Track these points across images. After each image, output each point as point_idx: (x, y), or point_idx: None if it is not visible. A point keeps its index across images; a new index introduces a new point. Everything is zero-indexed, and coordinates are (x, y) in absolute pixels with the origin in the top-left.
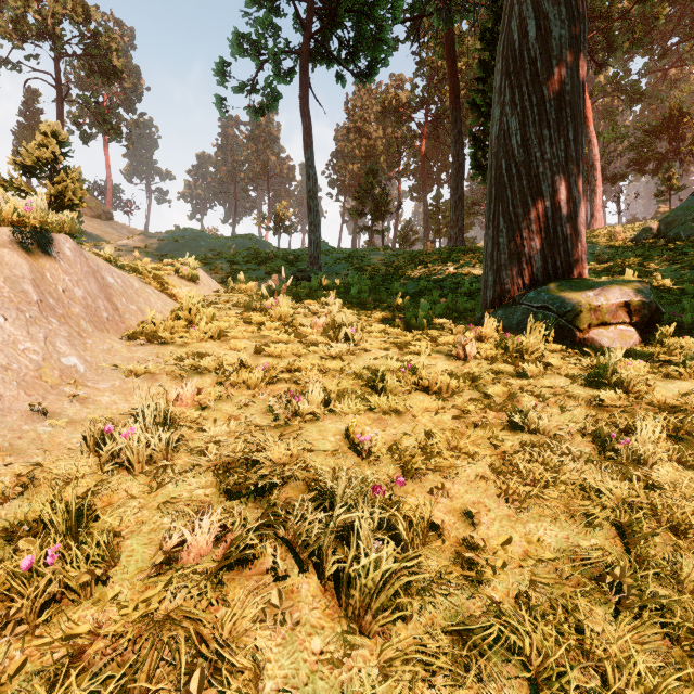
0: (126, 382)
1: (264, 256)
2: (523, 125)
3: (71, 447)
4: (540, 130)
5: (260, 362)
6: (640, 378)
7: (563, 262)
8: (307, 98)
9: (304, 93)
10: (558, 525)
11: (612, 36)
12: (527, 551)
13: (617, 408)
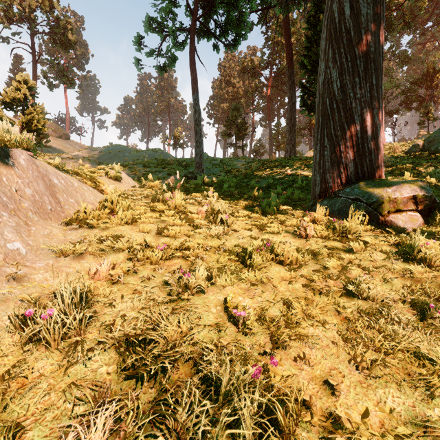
0: (58, 260)
1: (166, 162)
2: (341, 74)
3: (0, 324)
4: (353, 78)
5: (160, 241)
6: (439, 256)
7: (368, 168)
8: (194, 59)
9: (192, 56)
10: (403, 392)
11: (390, 21)
12: (383, 422)
13: (425, 278)
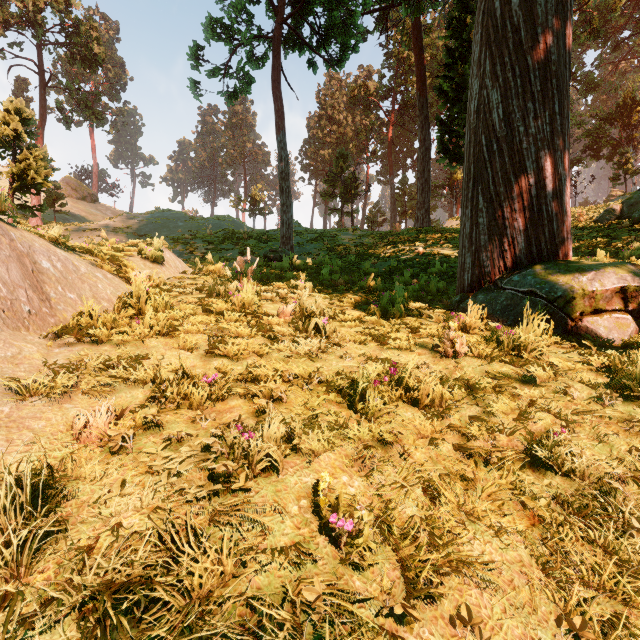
0: (20, 406)
1: (238, 236)
2: (505, 97)
3: None
4: (524, 103)
5: (212, 366)
6: None
7: (548, 244)
8: (279, 81)
9: (276, 77)
10: None
11: None
12: None
13: None
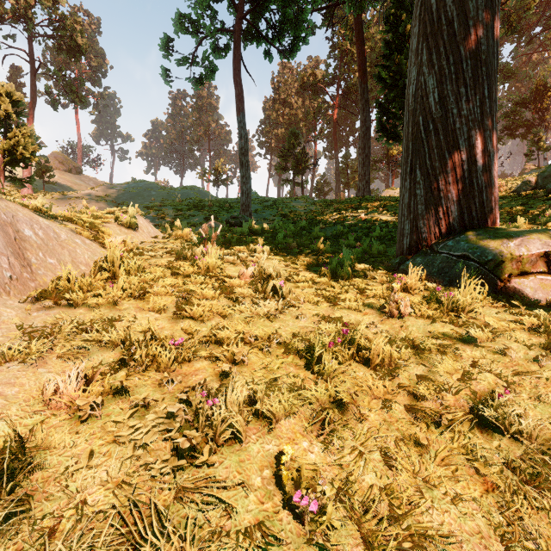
0: None
1: (203, 204)
2: (440, 83)
3: None
4: (457, 88)
5: (179, 327)
6: None
7: (478, 213)
8: (239, 69)
9: (236, 65)
10: None
11: None
12: None
13: None
